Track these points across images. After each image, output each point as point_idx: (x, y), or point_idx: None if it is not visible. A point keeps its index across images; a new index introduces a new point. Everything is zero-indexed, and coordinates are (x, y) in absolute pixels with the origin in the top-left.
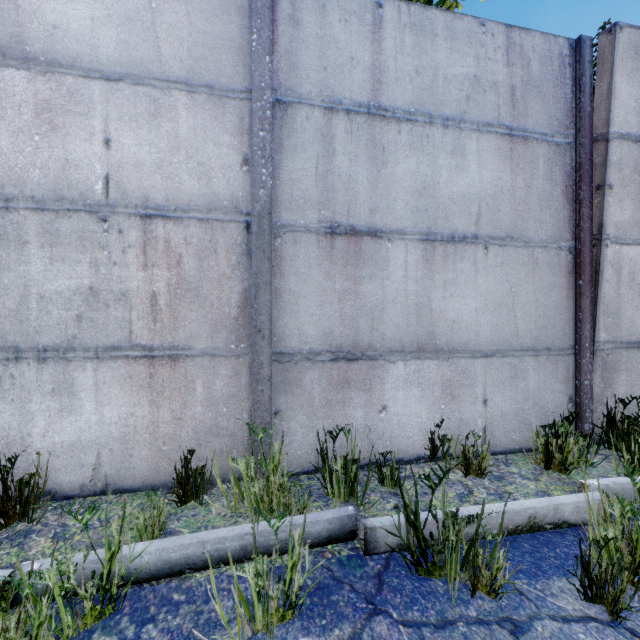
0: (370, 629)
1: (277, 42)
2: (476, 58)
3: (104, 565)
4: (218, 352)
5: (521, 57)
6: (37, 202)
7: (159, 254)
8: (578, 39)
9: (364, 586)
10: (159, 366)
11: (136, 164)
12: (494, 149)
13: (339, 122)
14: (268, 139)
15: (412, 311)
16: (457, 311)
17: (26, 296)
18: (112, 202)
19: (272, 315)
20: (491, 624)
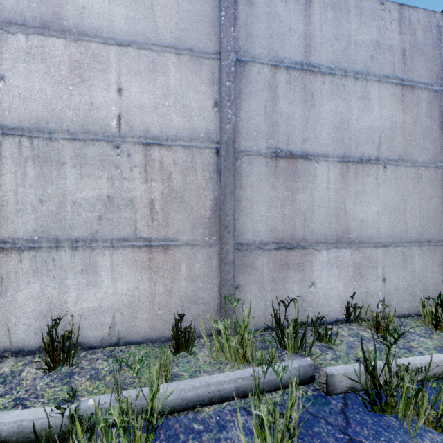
0: None
1: (238, 17)
2: (378, 28)
3: (148, 403)
4: (196, 243)
5: (409, 27)
6: (71, 134)
7: (155, 172)
8: None
9: (335, 420)
10: (155, 253)
11: (139, 106)
12: (390, 95)
13: (281, 75)
14: (232, 88)
15: (332, 213)
16: (364, 213)
17: (63, 202)
18: (123, 134)
19: (234, 216)
20: None
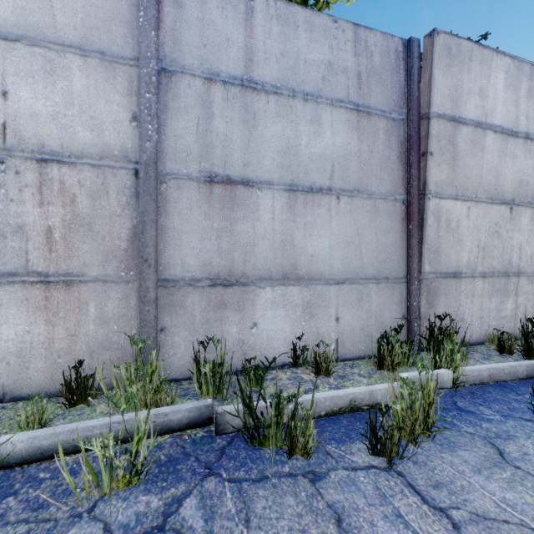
0: (201, 486)
1: (163, 20)
2: (330, 48)
3: None
4: (109, 278)
5: (366, 50)
6: None
7: (54, 193)
8: (409, 39)
9: (207, 457)
10: (54, 290)
11: (32, 115)
12: (344, 120)
13: (217, 91)
14: (154, 100)
15: (278, 247)
16: (315, 247)
17: None
18: (9, 146)
19: (158, 248)
20: (297, 476)
